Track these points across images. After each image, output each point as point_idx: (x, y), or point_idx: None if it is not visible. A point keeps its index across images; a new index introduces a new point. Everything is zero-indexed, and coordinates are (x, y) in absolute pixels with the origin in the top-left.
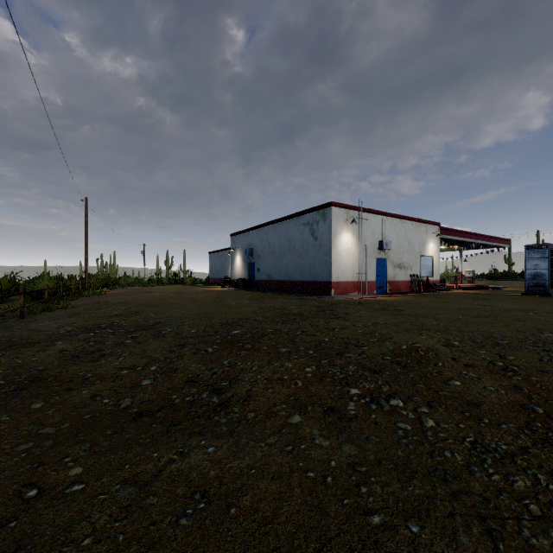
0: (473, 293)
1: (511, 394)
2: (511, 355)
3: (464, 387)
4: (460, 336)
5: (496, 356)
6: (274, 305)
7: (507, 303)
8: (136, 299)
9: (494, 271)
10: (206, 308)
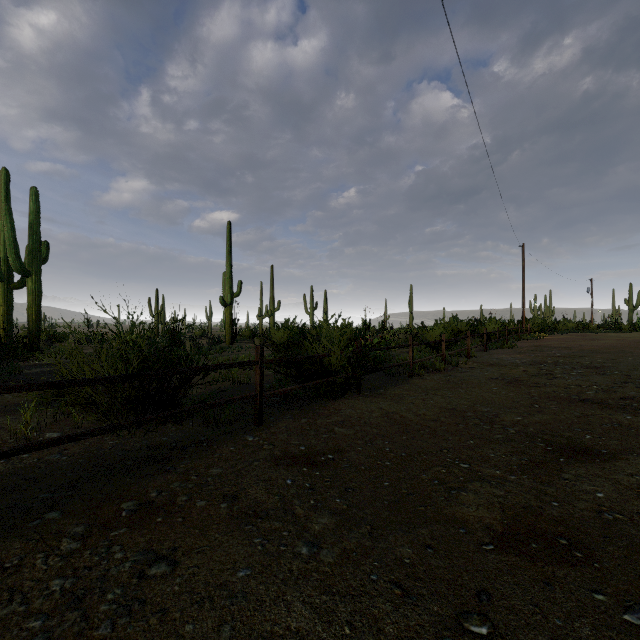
0: None
1: None
2: None
3: None
4: None
5: None
6: None
7: None
8: (579, 345)
9: None
10: None
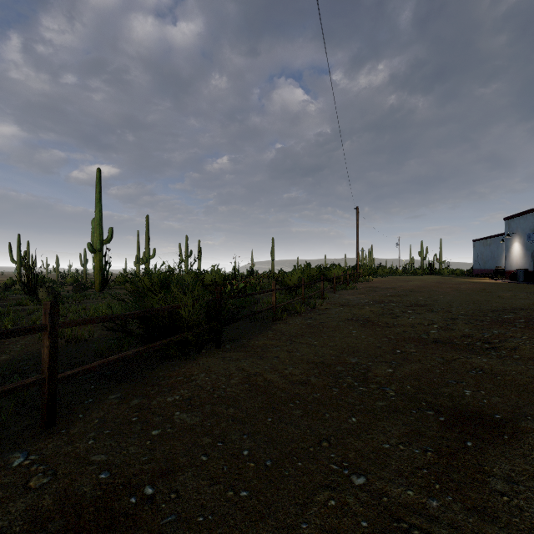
0: None
1: None
2: None
3: None
4: None
5: None
6: None
7: None
8: (399, 286)
9: None
10: (473, 297)
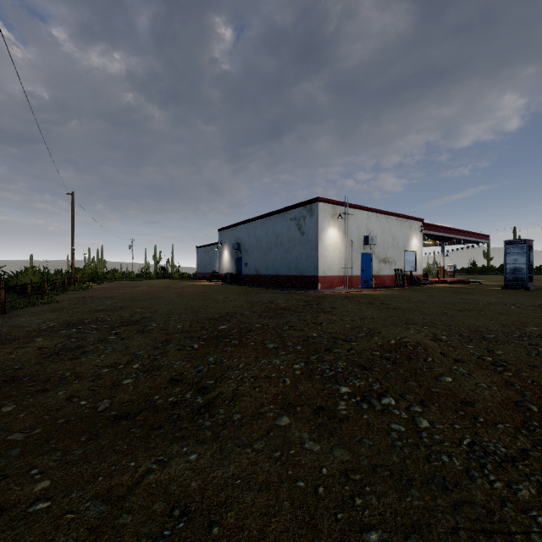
0: (455, 287)
1: (503, 391)
2: (498, 349)
3: (456, 384)
4: (448, 330)
5: (484, 350)
6: (261, 299)
7: (489, 297)
8: (122, 293)
9: (474, 266)
10: (193, 303)
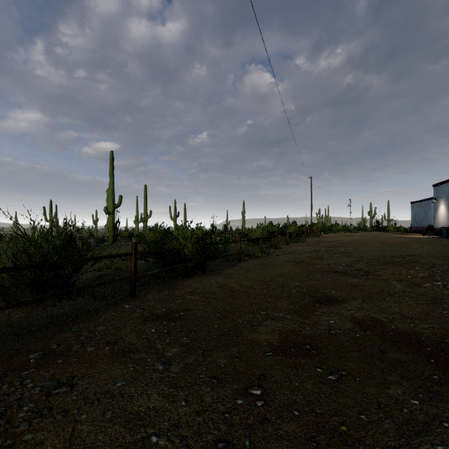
0: None
1: None
2: None
3: None
4: None
5: None
6: None
7: None
8: (341, 240)
9: None
10: (388, 248)
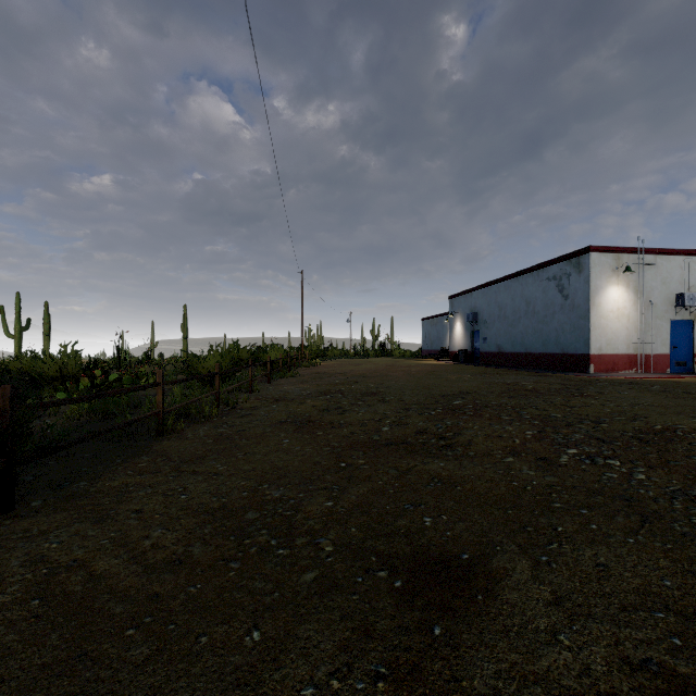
0: None
1: None
2: None
3: None
4: None
5: None
6: (502, 380)
7: None
8: (350, 370)
9: None
10: (424, 381)
